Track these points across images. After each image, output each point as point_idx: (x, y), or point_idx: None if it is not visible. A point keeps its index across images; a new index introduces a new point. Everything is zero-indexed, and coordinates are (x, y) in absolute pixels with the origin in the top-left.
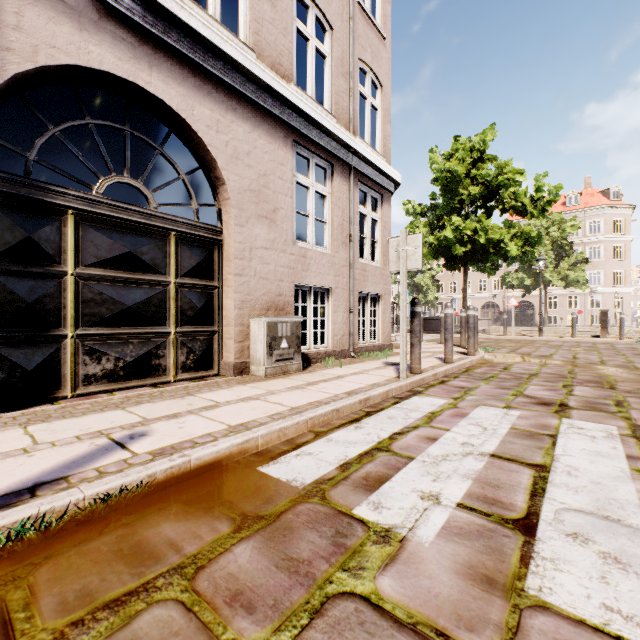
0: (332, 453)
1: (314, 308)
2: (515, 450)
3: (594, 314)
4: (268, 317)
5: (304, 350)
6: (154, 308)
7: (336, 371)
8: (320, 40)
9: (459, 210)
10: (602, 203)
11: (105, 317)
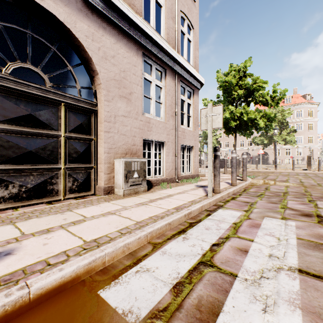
0: (166, 269)
1: (155, 154)
2: (315, 264)
3: (298, 158)
4: (125, 158)
5: (149, 178)
6: (49, 152)
7: (168, 191)
8: (158, 9)
9: (232, 103)
10: (303, 101)
11: (11, 157)
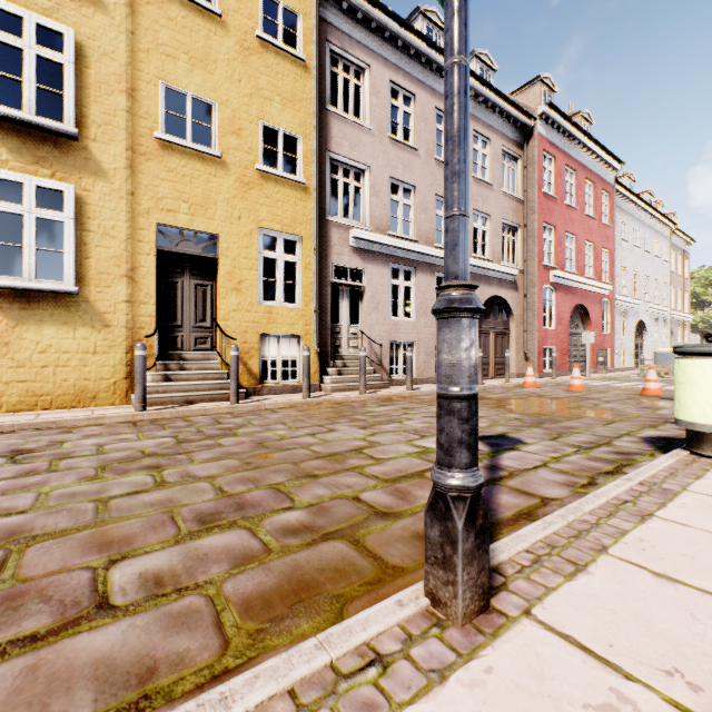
0: None
1: None
2: None
3: None
4: None
5: None
6: None
7: None
8: None
9: (699, 305)
10: None
11: None
